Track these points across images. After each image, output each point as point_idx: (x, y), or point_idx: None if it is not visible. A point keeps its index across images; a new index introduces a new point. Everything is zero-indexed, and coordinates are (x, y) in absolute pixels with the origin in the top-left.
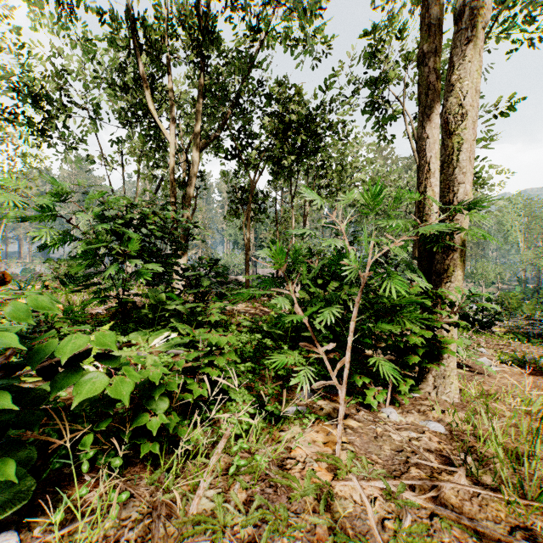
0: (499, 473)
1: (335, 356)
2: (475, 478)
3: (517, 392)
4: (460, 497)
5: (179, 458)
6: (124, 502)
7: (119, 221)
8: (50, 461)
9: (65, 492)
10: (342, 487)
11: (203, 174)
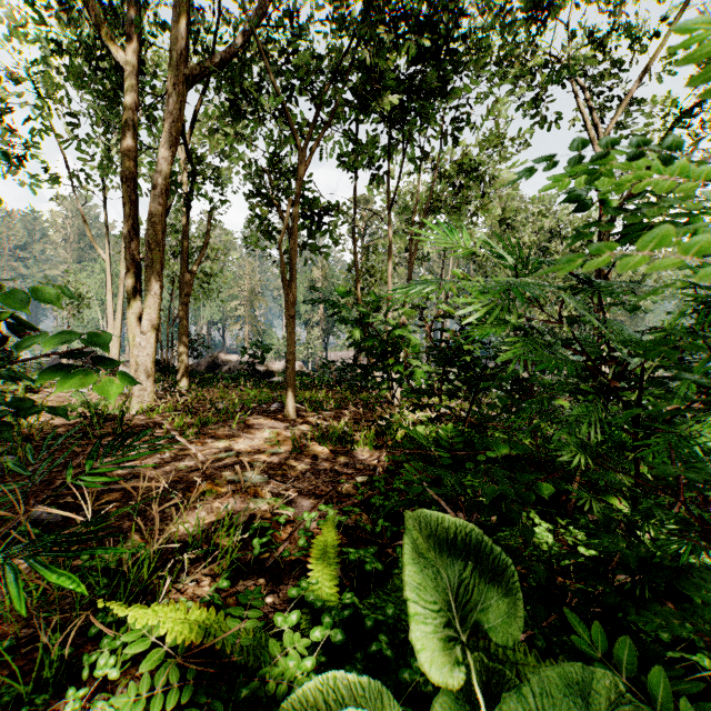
0: None
1: None
2: None
3: None
4: None
5: None
6: None
7: None
8: None
9: None
10: None
11: (219, 175)
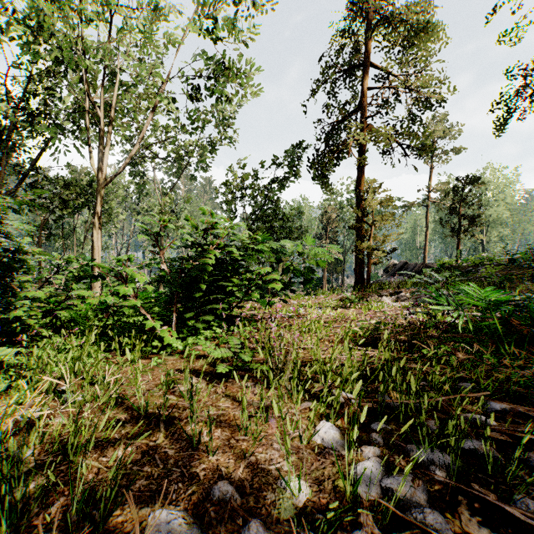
0: None
1: None
2: None
3: None
4: None
5: None
6: None
7: None
8: None
9: None
10: None
11: None
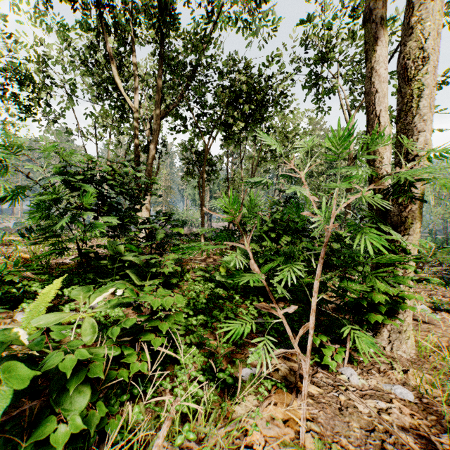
0: None
1: (285, 306)
2: None
3: None
4: None
5: None
6: None
7: (77, 176)
8: None
9: None
10: None
11: (164, 140)
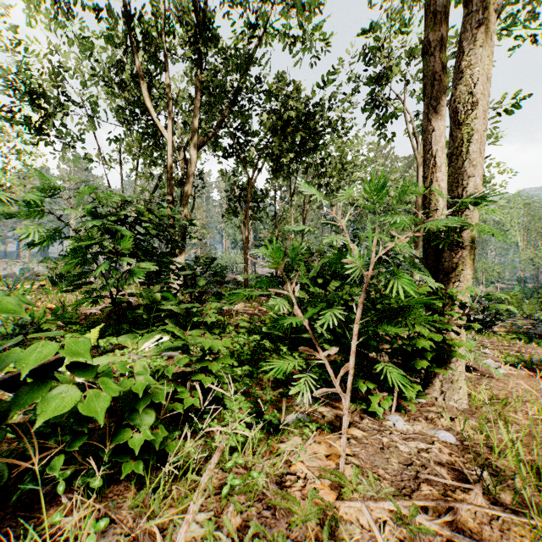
0: (518, 490)
1: (336, 359)
2: (492, 496)
3: (527, 397)
4: (478, 520)
5: (166, 477)
6: (103, 529)
7: (112, 219)
8: (24, 480)
9: (38, 516)
10: (347, 508)
11: (201, 172)
